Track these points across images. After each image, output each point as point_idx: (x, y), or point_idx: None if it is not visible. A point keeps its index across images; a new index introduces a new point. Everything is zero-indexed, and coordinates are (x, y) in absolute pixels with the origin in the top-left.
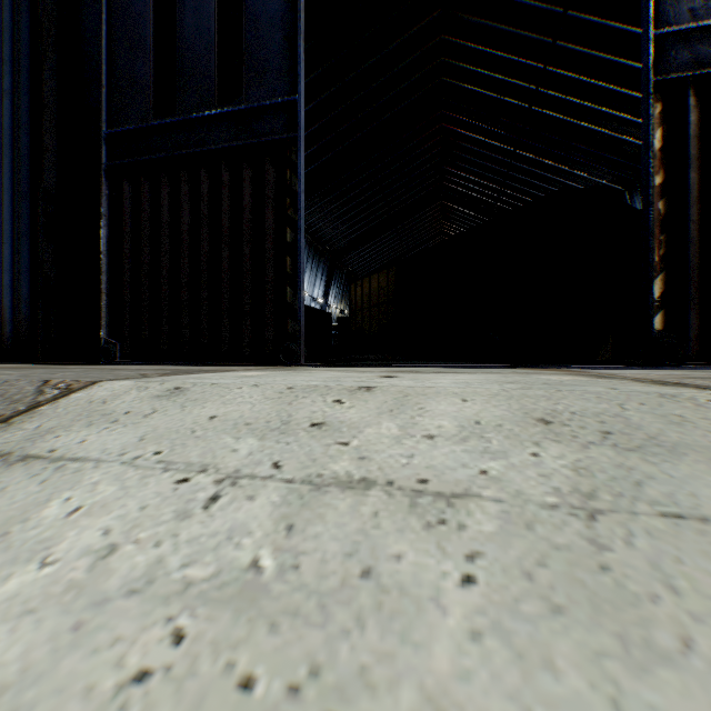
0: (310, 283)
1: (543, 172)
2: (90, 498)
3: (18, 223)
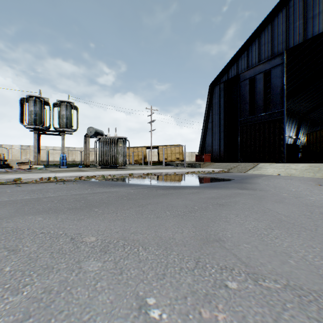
0: (287, 131)
1: None
2: (270, 169)
3: (220, 137)
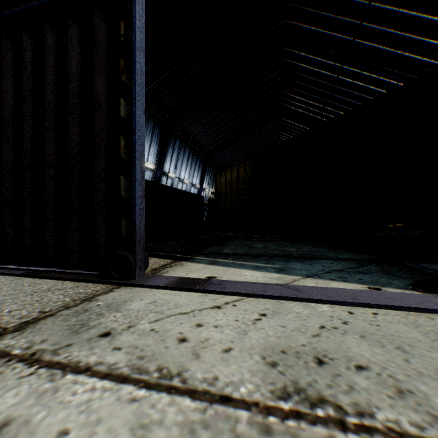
0: (190, 174)
1: (357, 93)
2: None
3: None
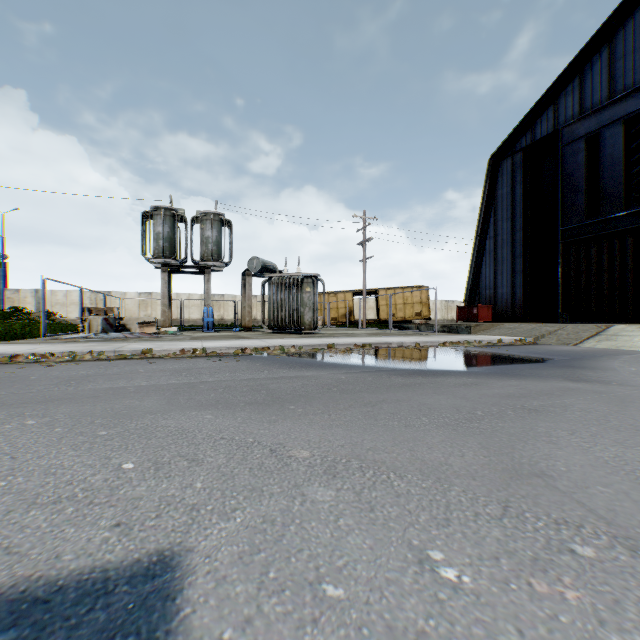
0: None
1: None
2: (639, 338)
3: (513, 268)
